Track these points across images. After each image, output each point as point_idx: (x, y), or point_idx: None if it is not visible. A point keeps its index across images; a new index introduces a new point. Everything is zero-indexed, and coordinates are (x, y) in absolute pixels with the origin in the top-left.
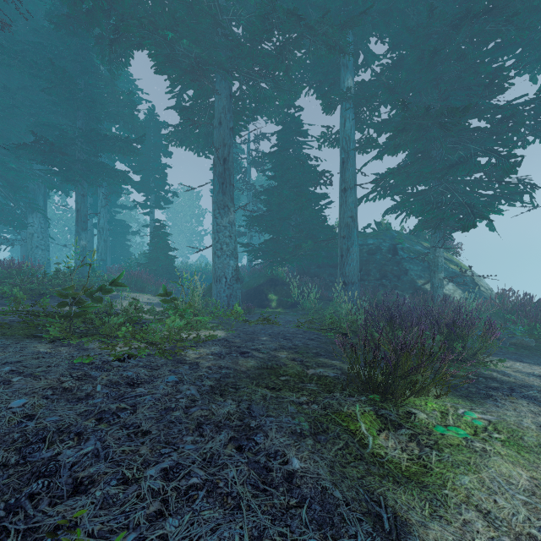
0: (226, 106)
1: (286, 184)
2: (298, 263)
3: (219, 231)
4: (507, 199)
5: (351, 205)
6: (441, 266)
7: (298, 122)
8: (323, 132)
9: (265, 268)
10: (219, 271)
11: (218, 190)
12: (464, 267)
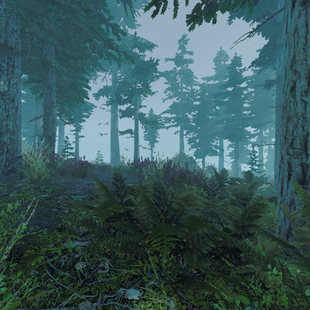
0: None
1: None
2: None
3: None
4: None
5: None
6: None
7: None
8: None
9: None
10: None
11: None
12: None
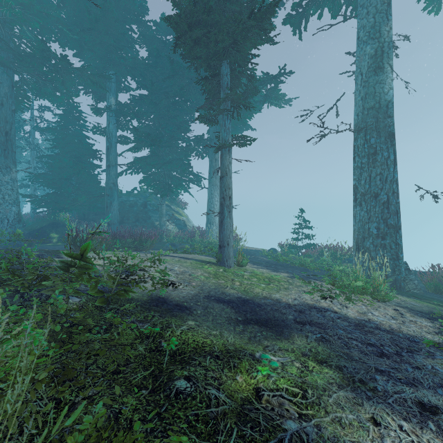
0: (8, 93)
1: (68, 154)
2: (76, 211)
3: (1, 184)
4: (197, 182)
5: (113, 176)
6: (165, 214)
7: (78, 111)
8: (95, 125)
9: (49, 215)
10: (1, 215)
11: (0, 154)
12: (183, 216)
